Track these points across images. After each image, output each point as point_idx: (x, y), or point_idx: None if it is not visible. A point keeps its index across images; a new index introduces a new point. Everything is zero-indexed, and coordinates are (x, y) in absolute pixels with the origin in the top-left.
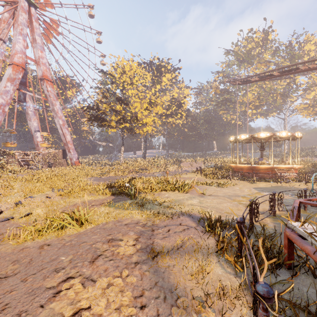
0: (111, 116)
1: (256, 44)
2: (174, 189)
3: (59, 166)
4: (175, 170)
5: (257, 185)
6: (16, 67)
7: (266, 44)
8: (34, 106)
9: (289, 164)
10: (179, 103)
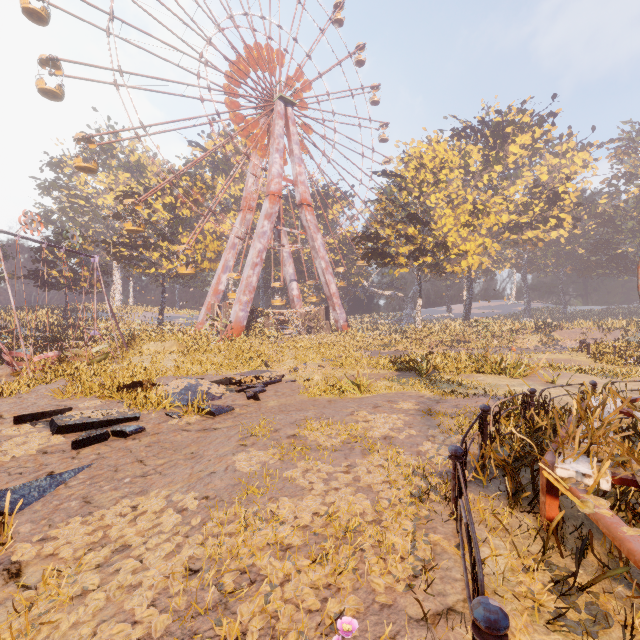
0: (398, 248)
1: None
2: (498, 372)
3: (320, 332)
4: (537, 346)
5: None
6: (273, 198)
7: None
8: (290, 245)
9: None
10: (553, 195)
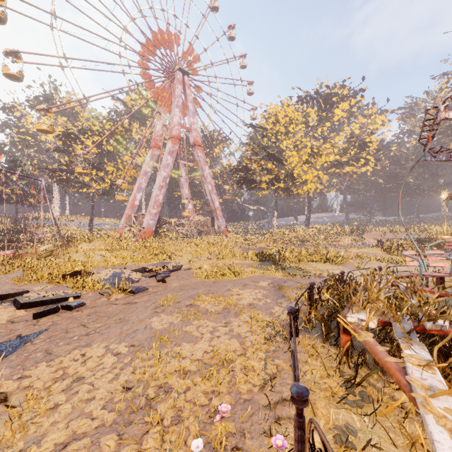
0: (261, 177)
1: None
2: (325, 261)
3: (207, 234)
4: (352, 244)
5: None
6: (174, 140)
7: None
8: (187, 173)
9: None
10: (362, 143)
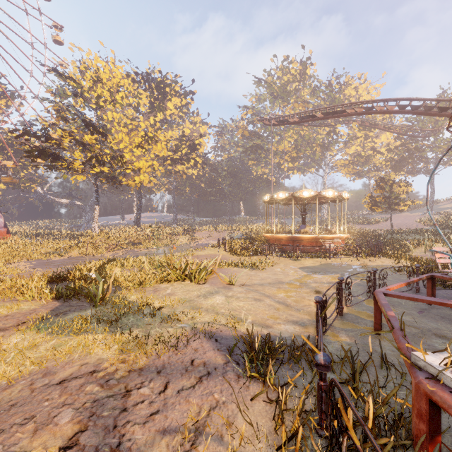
0: (73, 152)
1: (293, 78)
2: (183, 278)
3: None
4: (187, 244)
5: (303, 263)
6: None
7: (304, 79)
8: None
9: (335, 233)
10: (193, 144)
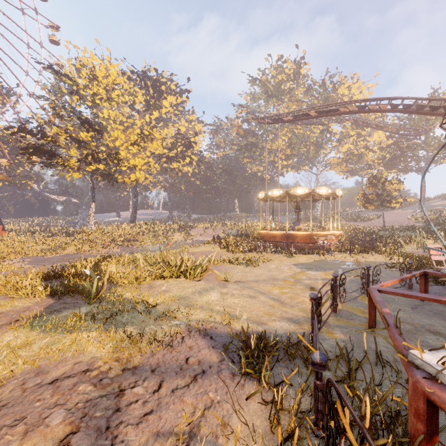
0: (68, 149)
1: (287, 77)
2: (178, 275)
3: None
4: (182, 240)
5: (297, 260)
6: None
7: (298, 78)
8: None
9: (329, 229)
10: (188, 142)
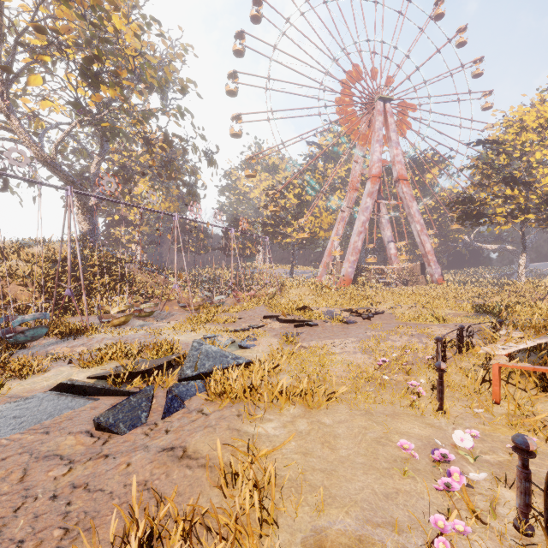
0: (494, 209)
1: None
2: None
3: (415, 284)
4: None
5: None
6: (374, 179)
7: None
8: (388, 214)
9: None
10: None
